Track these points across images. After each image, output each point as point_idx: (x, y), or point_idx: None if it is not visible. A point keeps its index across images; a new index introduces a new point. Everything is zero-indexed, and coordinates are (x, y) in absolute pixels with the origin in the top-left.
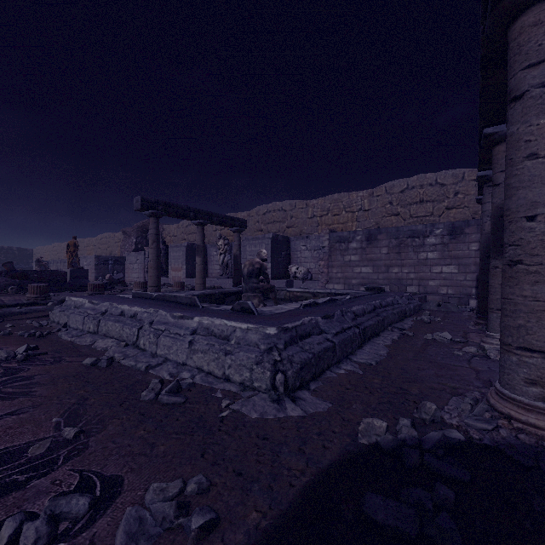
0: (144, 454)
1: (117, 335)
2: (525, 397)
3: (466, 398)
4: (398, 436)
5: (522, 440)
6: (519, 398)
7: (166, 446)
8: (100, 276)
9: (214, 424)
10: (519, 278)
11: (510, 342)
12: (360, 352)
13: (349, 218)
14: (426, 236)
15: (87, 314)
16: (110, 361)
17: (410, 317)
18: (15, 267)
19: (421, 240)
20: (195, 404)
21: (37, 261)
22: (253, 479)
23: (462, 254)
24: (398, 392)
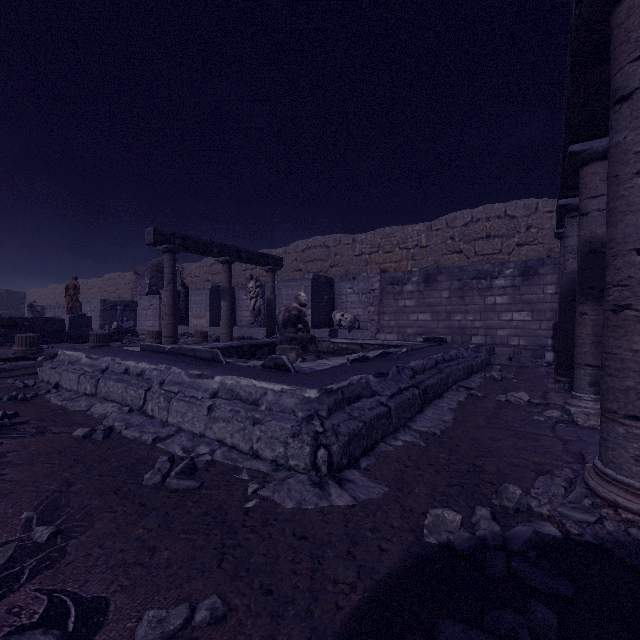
0: (140, 563)
1: (119, 399)
2: (636, 479)
3: (557, 478)
4: (477, 533)
5: (634, 536)
6: (627, 480)
7: (171, 551)
8: (106, 324)
9: (236, 518)
10: (628, 327)
11: (615, 409)
12: (421, 418)
13: (403, 256)
14: (494, 277)
15: (83, 372)
16: (108, 432)
17: (478, 373)
18: (4, 314)
19: (488, 282)
20: (213, 490)
21: (29, 306)
22: (286, 598)
23: (536, 298)
24: (471, 470)
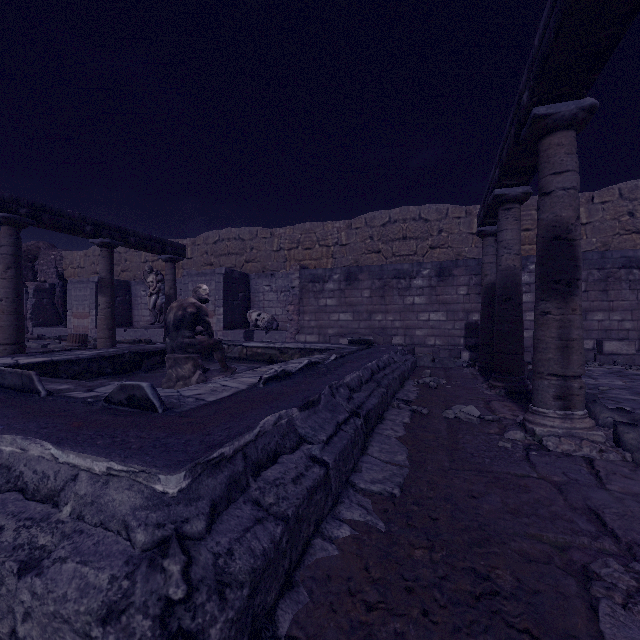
0: None
1: None
2: None
3: None
4: None
5: None
6: None
7: None
8: None
9: None
10: None
11: None
12: (367, 464)
13: (324, 253)
14: (412, 277)
15: None
16: None
17: (409, 379)
18: None
19: (407, 282)
20: None
21: None
22: None
23: (451, 299)
24: (478, 591)
